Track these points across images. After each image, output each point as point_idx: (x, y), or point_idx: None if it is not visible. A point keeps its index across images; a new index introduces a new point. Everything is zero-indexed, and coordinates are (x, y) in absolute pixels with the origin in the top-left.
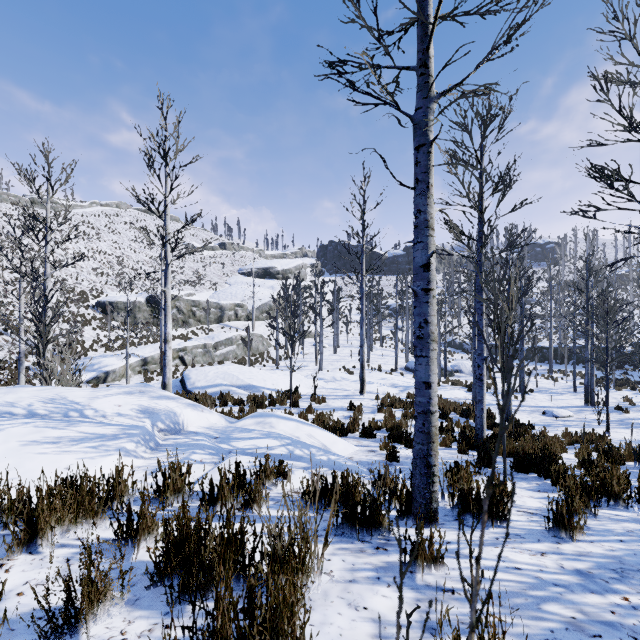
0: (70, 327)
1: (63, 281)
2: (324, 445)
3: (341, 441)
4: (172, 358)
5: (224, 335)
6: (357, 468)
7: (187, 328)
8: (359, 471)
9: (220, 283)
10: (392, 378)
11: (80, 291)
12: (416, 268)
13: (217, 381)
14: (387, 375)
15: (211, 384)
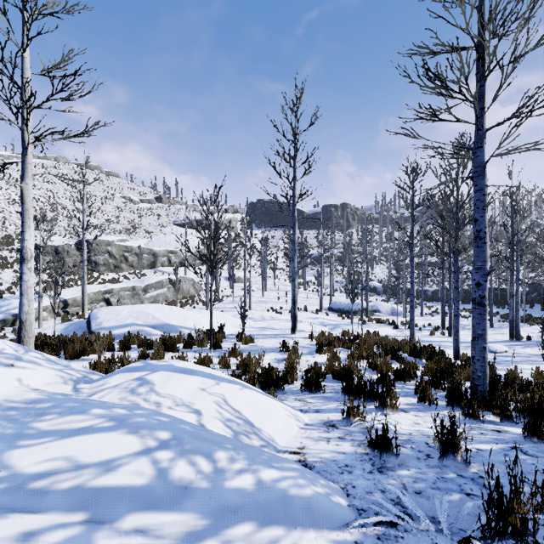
0: None
1: None
2: (249, 423)
3: (278, 408)
4: (97, 300)
5: (154, 278)
6: (328, 504)
7: (118, 272)
8: (334, 515)
9: (155, 232)
10: (320, 317)
11: (5, 235)
12: None
13: (128, 320)
14: (314, 314)
15: (120, 324)
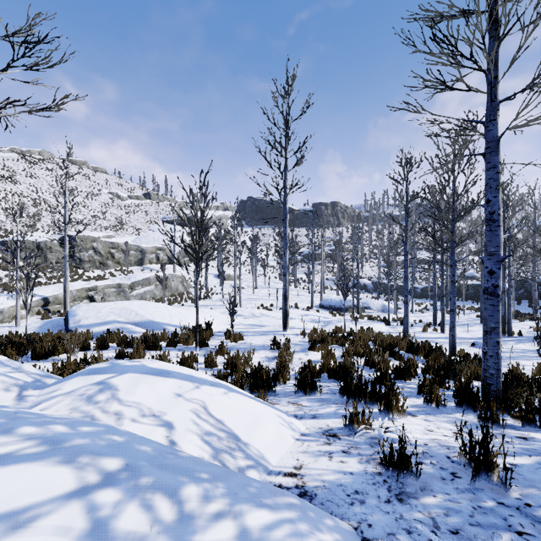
0: None
1: None
2: (234, 436)
3: (270, 415)
4: (80, 298)
5: (141, 275)
6: None
7: (104, 269)
8: None
9: (143, 229)
10: (311, 314)
11: None
12: None
13: (109, 317)
14: (305, 311)
15: (100, 321)
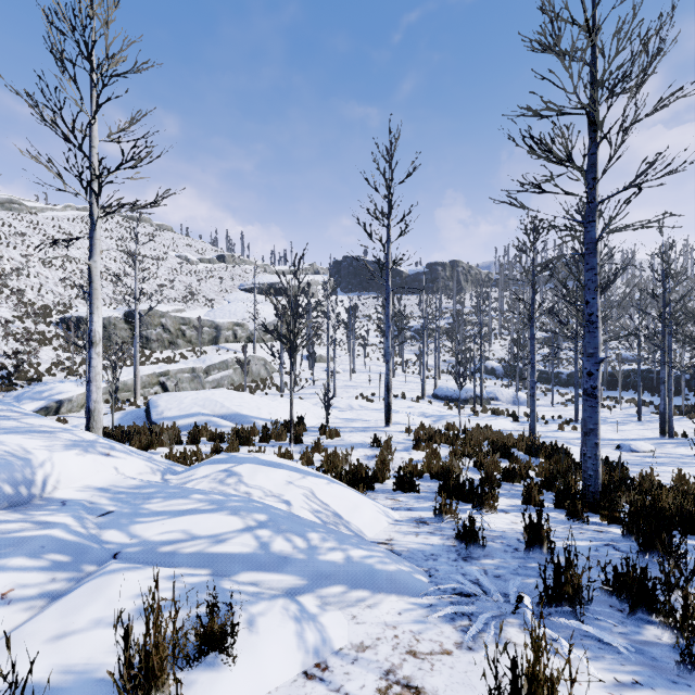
0: (23, 347)
1: (19, 292)
2: (337, 515)
3: (367, 503)
4: (151, 384)
5: (218, 357)
6: (410, 578)
7: (174, 350)
8: (415, 586)
9: (217, 300)
10: (421, 406)
11: (42, 305)
12: None
13: (194, 409)
14: (414, 403)
15: (185, 413)
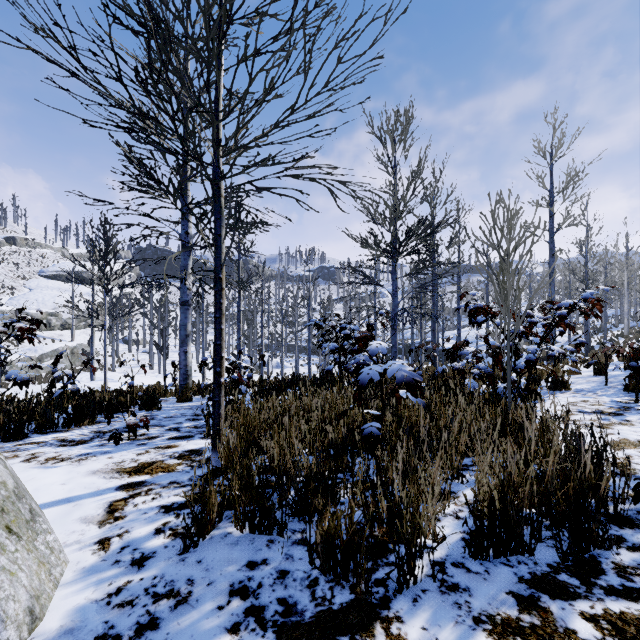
0: None
1: None
2: None
3: None
4: None
5: (49, 347)
6: None
7: None
8: None
9: (16, 287)
10: None
11: None
12: (238, 338)
13: None
14: None
15: None
